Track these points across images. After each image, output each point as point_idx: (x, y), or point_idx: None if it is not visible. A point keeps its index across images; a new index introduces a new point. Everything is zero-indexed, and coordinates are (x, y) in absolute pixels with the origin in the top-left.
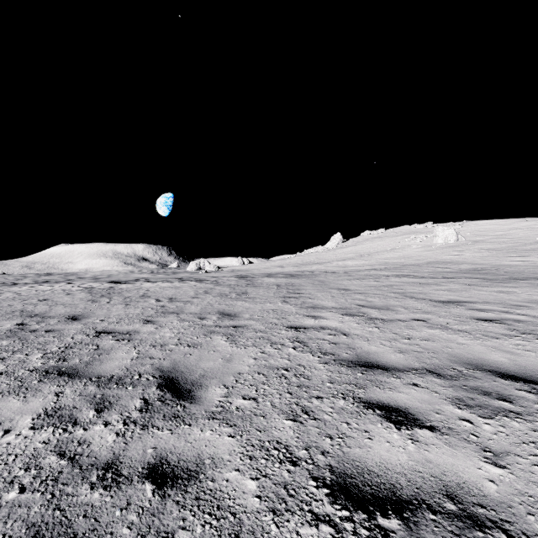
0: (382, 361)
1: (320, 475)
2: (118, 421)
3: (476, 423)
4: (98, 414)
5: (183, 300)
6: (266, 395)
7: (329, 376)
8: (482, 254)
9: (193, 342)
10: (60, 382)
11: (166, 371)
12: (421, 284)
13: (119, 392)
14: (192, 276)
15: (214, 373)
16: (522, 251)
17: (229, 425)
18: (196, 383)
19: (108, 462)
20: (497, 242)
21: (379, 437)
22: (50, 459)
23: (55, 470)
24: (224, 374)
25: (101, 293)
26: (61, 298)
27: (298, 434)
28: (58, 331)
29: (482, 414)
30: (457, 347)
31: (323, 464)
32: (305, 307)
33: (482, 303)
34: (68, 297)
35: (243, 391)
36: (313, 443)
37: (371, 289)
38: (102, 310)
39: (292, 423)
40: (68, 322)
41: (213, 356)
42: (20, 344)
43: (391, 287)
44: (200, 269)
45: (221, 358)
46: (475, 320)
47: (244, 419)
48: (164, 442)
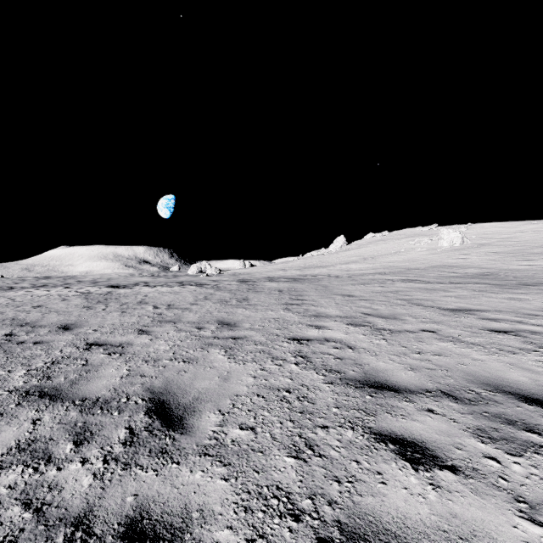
0: (392, 380)
1: (327, 535)
2: (97, 458)
3: (503, 462)
4: (77, 447)
5: (182, 307)
6: (266, 424)
7: (334, 399)
8: (489, 257)
9: (189, 357)
10: (40, 406)
11: (156, 393)
12: (428, 290)
13: (103, 419)
14: (193, 279)
15: (209, 395)
16: (529, 255)
17: (223, 464)
18: (188, 408)
19: (79, 516)
20: (503, 245)
21: (394, 481)
22: (12, 510)
23: (16, 526)
24: (219, 396)
25: (97, 299)
26: (56, 305)
27: (300, 476)
28: (47, 343)
29: (509, 450)
30: (472, 364)
31: (330, 519)
32: (308, 315)
33: (494, 311)
34: (63, 303)
35: (240, 418)
36: (318, 489)
37: (377, 295)
38: (97, 318)
39: (294, 461)
40: (59, 332)
41: (209, 373)
42: (4, 358)
43: (397, 293)
44: (201, 272)
45: (218, 376)
46: (488, 332)
47: (240, 456)
48: (147, 487)
